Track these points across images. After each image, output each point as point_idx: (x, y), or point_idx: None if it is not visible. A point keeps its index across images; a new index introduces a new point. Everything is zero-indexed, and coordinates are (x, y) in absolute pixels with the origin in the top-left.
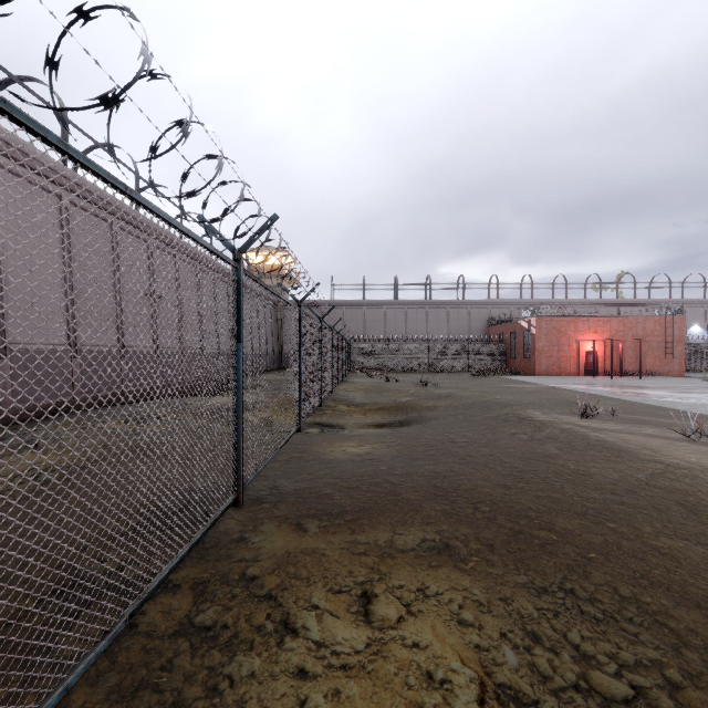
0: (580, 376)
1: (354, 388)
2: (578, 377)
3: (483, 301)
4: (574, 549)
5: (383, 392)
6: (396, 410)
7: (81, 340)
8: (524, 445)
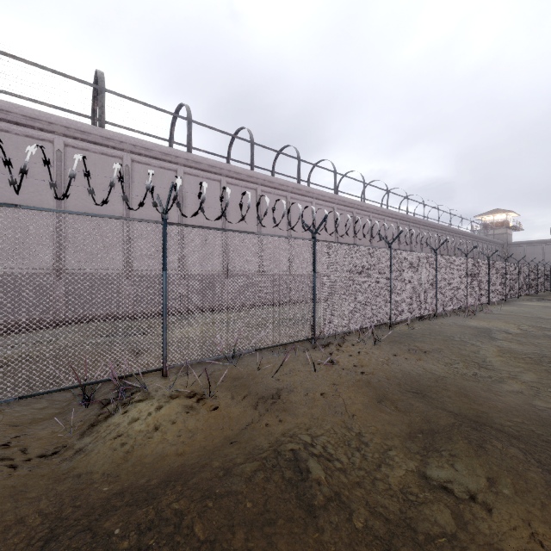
0: None
1: None
2: None
3: None
4: None
5: None
6: None
7: None
8: None
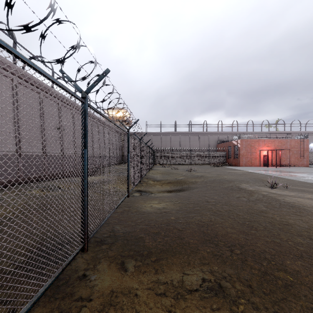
0: (261, 166)
1: (156, 172)
2: (260, 167)
3: (215, 132)
4: (309, 291)
5: (170, 174)
6: (177, 183)
7: (23, 149)
8: (246, 204)
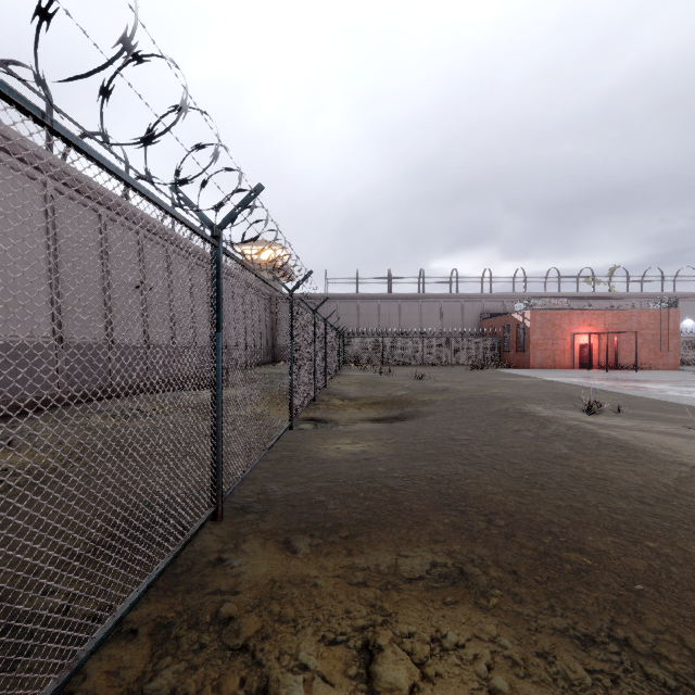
0: (574, 369)
1: (348, 382)
2: (572, 371)
3: (477, 294)
4: (615, 578)
5: (377, 385)
6: (391, 405)
7: (67, 332)
8: (531, 443)
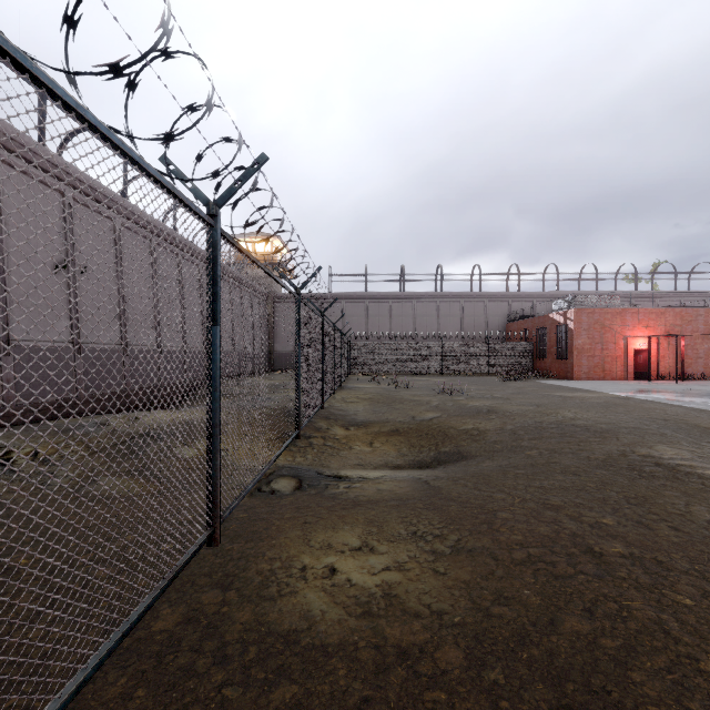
0: (630, 380)
1: (355, 398)
2: (631, 382)
3: (503, 293)
4: None
5: (394, 403)
6: (418, 436)
7: None
8: None
